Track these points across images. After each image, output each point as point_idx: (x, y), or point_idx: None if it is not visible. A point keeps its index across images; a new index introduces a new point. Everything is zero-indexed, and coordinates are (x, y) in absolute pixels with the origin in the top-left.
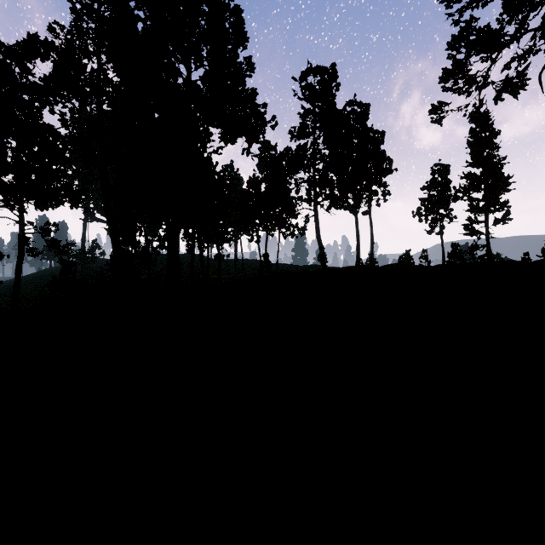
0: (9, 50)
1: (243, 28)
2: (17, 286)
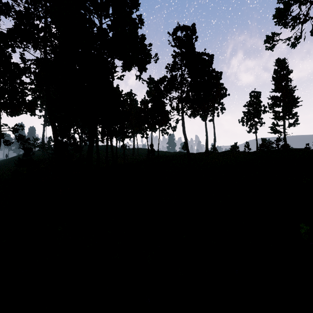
0: None
1: None
2: None
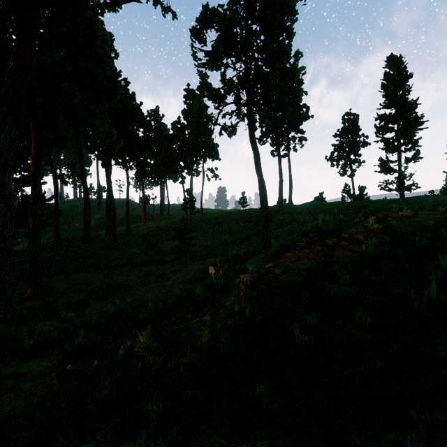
0: None
1: None
2: None
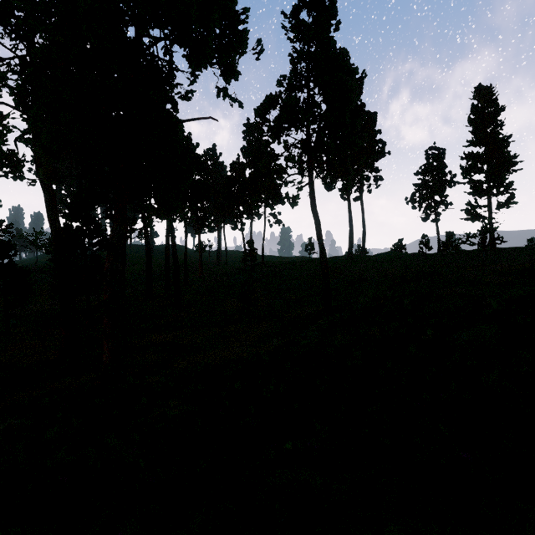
0: None
1: None
2: None
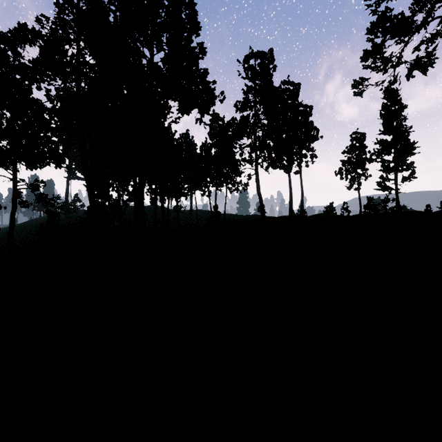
0: (3, 37)
1: (197, 19)
2: (11, 232)
